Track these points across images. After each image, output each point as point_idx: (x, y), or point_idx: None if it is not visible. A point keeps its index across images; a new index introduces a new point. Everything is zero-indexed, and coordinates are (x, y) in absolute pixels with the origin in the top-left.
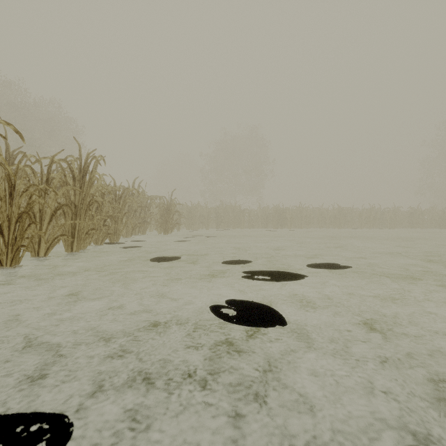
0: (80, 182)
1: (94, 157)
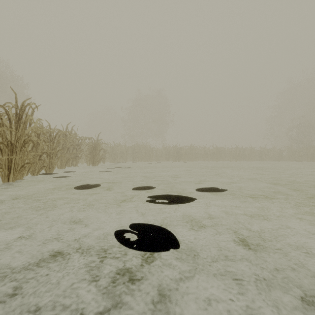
0: (16, 124)
1: (28, 104)
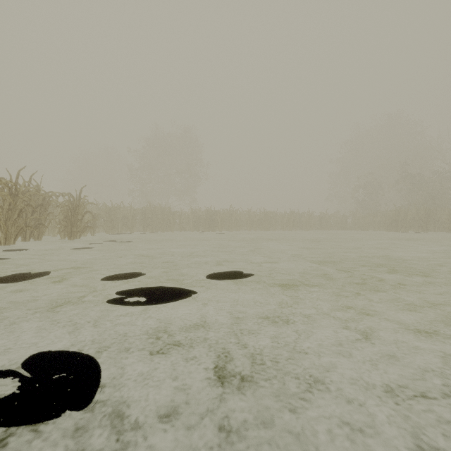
0: None
1: None
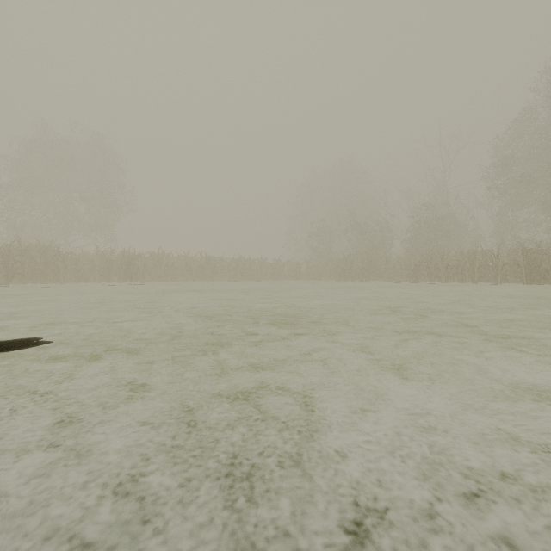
0: None
1: None
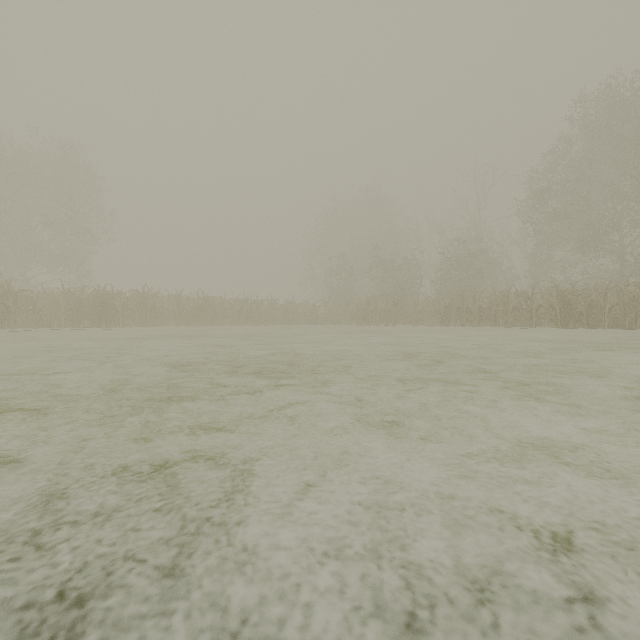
0: None
1: None
